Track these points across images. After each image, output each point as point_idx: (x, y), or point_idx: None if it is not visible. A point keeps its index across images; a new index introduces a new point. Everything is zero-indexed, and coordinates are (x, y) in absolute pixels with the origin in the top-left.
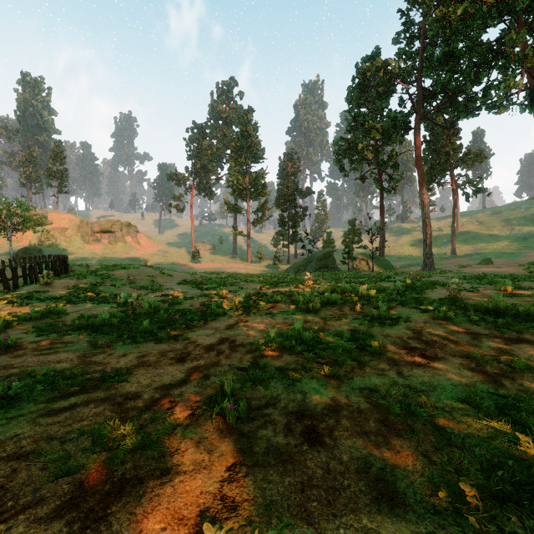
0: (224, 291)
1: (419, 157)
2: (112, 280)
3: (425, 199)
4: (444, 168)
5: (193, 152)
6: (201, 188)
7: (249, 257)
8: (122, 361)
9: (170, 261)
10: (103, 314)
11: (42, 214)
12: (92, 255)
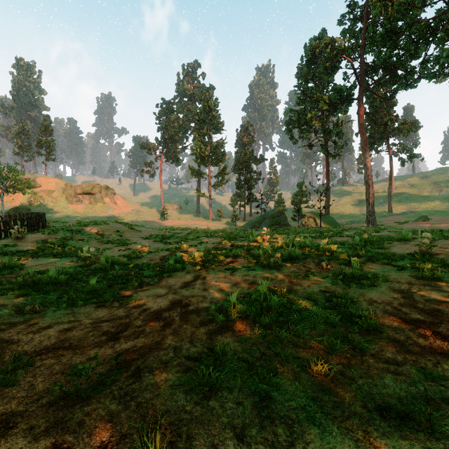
0: (185, 245)
1: (362, 125)
2: (81, 235)
3: (368, 163)
4: (382, 137)
5: (162, 124)
6: (169, 156)
7: (211, 215)
8: (36, 339)
9: (142, 219)
10: (49, 271)
11: (32, 178)
12: (74, 214)
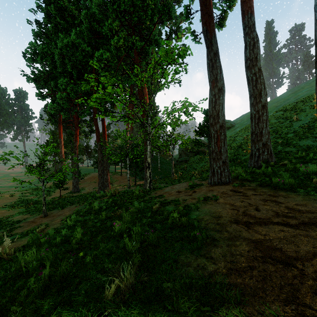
0: None
1: None
2: None
3: None
4: None
5: None
6: None
7: None
8: None
9: None
10: None
11: None
12: None
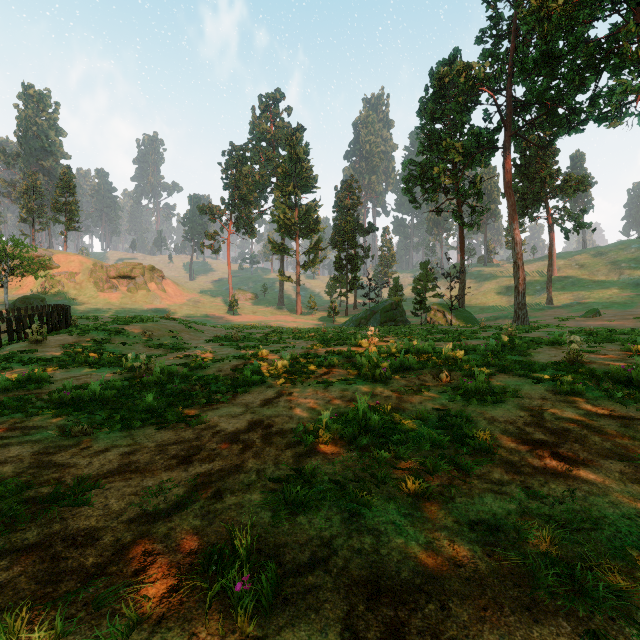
0: (264, 351)
1: (509, 183)
2: (122, 337)
3: (517, 236)
4: (538, 199)
5: (231, 180)
6: (240, 224)
7: (299, 308)
8: (96, 462)
9: (202, 313)
10: (92, 385)
11: (47, 255)
12: (107, 306)
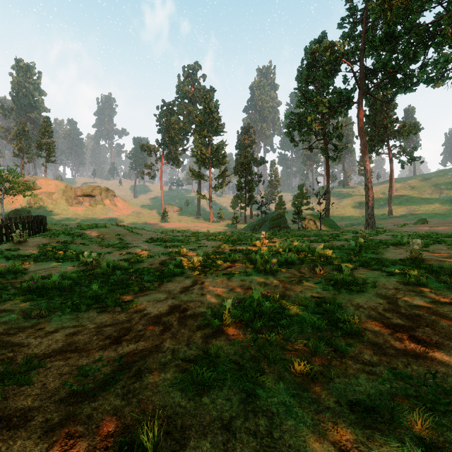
0: (185, 249)
1: (362, 128)
2: (82, 239)
3: (368, 166)
4: (382, 139)
5: (163, 126)
6: (169, 158)
7: (211, 217)
8: (45, 342)
9: (142, 221)
10: (53, 276)
11: (32, 180)
12: (74, 216)
